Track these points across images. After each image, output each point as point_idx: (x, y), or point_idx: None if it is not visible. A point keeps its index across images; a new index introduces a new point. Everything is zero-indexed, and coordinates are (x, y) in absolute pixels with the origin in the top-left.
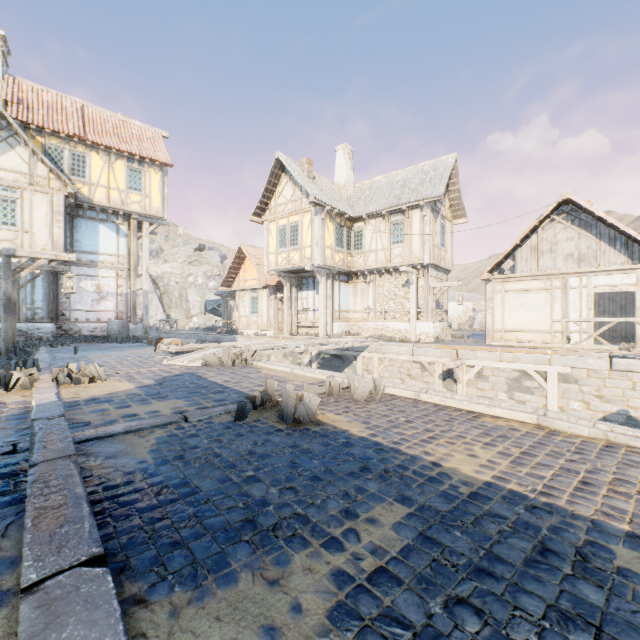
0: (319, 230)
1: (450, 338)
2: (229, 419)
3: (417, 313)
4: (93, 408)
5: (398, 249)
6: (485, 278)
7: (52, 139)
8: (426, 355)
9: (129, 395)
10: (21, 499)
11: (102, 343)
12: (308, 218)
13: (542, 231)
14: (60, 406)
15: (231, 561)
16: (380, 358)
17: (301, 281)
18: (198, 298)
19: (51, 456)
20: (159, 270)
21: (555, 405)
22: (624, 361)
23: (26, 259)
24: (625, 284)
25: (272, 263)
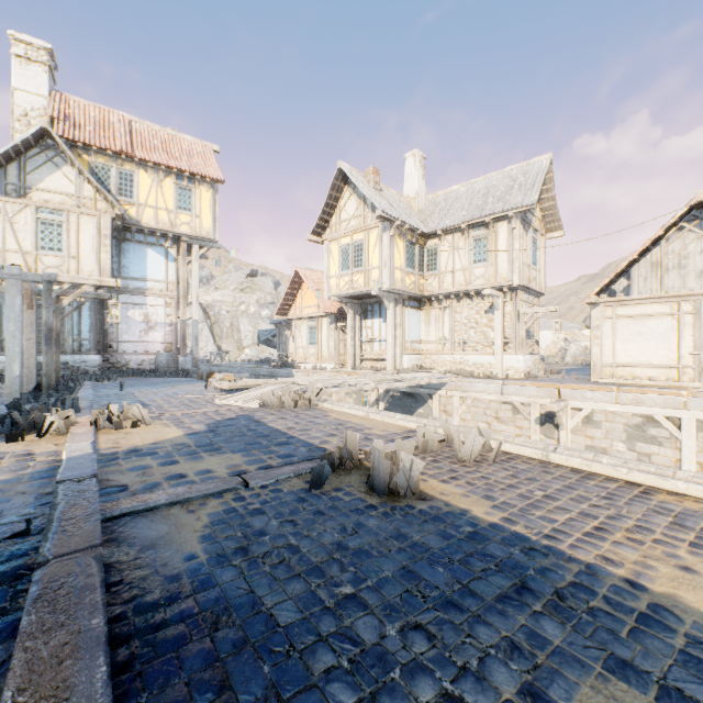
0: (387, 249)
1: (542, 374)
2: (301, 486)
3: (503, 344)
4: (133, 464)
5: (480, 269)
6: (591, 301)
7: (99, 157)
8: (519, 394)
9: (176, 446)
10: (14, 630)
11: (150, 377)
12: (374, 235)
13: (667, 242)
14: (94, 461)
15: None
16: (461, 397)
17: (365, 308)
18: (250, 328)
19: (68, 547)
20: (210, 298)
21: (693, 460)
22: None
23: (68, 285)
24: None
25: (333, 288)
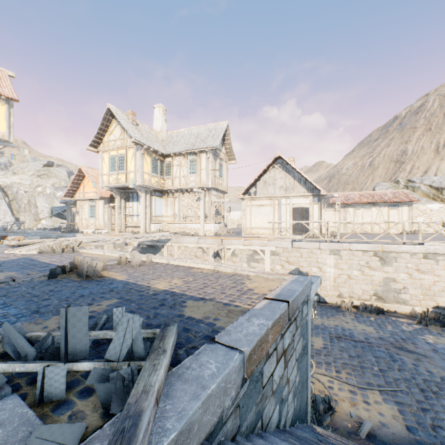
0: (139, 161)
1: (226, 233)
2: (45, 279)
3: (205, 218)
4: None
5: (193, 177)
6: (240, 197)
7: None
8: (205, 243)
9: None
10: None
11: None
12: (132, 152)
13: (269, 172)
14: None
15: (21, 321)
16: (179, 246)
17: (128, 195)
18: (46, 205)
19: None
20: (8, 180)
21: (269, 268)
22: (297, 243)
23: None
24: (305, 203)
25: (105, 181)
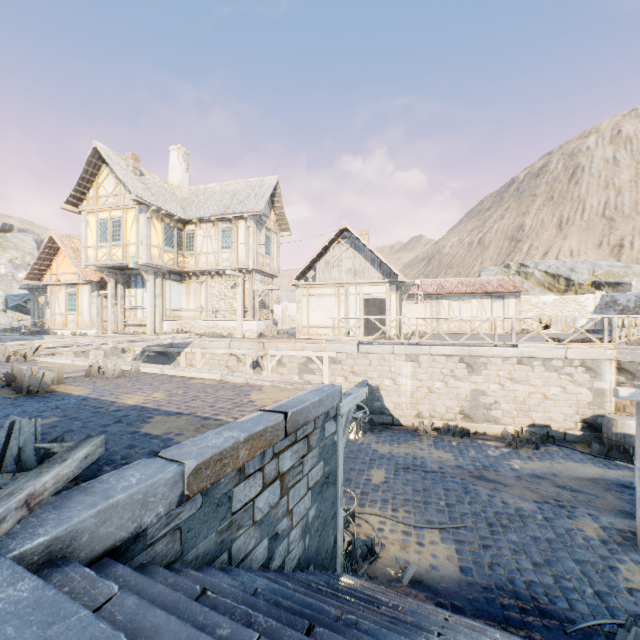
0: (144, 229)
1: (276, 334)
2: None
3: (244, 312)
4: None
5: (227, 254)
6: (293, 284)
7: None
8: (241, 348)
9: None
10: None
11: None
12: (132, 215)
13: (333, 250)
14: None
15: None
16: (203, 353)
17: (129, 278)
18: None
19: None
20: None
21: (328, 381)
22: (365, 346)
23: None
24: (380, 293)
25: (91, 257)
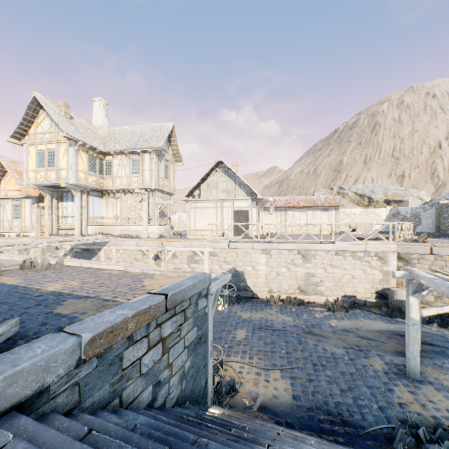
0: (73, 158)
1: (172, 235)
2: None
3: (149, 219)
4: None
5: (136, 177)
6: (184, 200)
7: None
8: (145, 246)
9: None
10: None
11: None
12: (64, 148)
13: (212, 176)
14: None
15: None
16: (117, 249)
17: (62, 194)
18: None
19: None
20: None
21: (208, 268)
22: (234, 244)
23: None
24: (245, 206)
25: (31, 178)
